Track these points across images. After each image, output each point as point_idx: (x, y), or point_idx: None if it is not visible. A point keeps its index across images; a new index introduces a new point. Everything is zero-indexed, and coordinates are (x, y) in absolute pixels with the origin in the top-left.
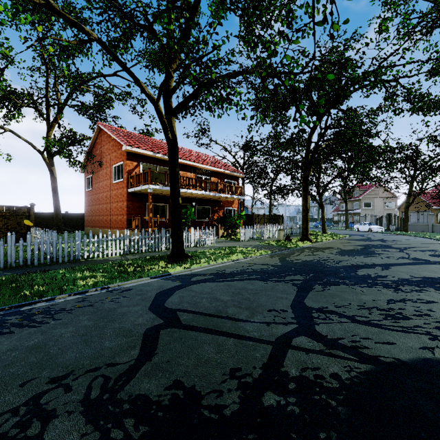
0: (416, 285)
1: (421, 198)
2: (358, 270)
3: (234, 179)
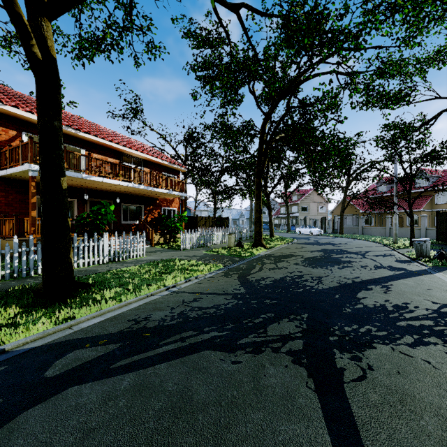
0: None
1: (351, 203)
2: (358, 295)
3: (173, 172)
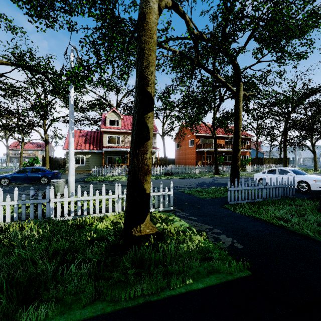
0: None
1: None
2: None
3: (247, 139)
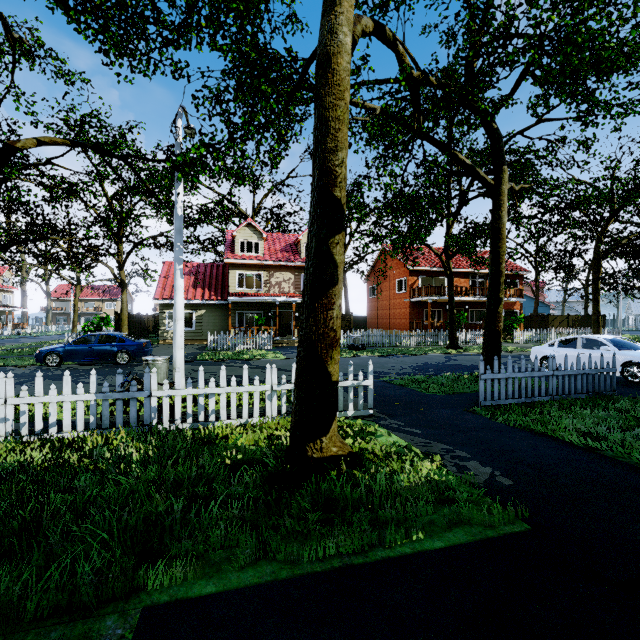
0: None
1: None
2: None
3: (515, 277)
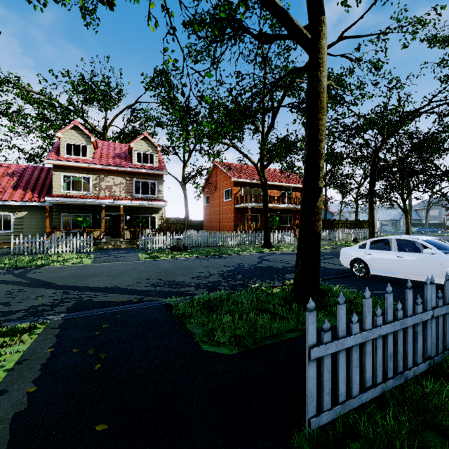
0: None
1: None
2: None
3: None
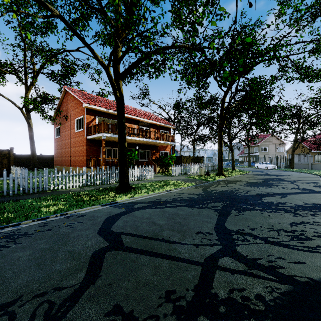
0: (309, 210)
1: (303, 144)
2: (263, 198)
3: (167, 129)
